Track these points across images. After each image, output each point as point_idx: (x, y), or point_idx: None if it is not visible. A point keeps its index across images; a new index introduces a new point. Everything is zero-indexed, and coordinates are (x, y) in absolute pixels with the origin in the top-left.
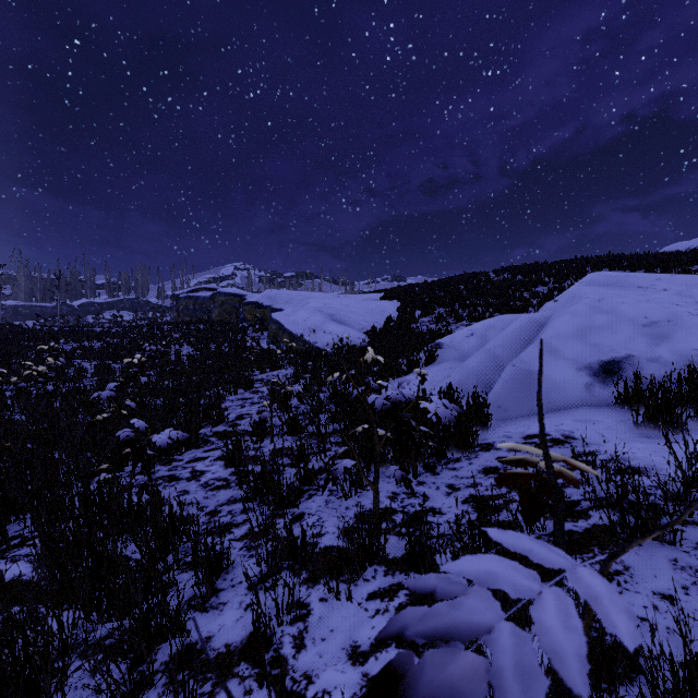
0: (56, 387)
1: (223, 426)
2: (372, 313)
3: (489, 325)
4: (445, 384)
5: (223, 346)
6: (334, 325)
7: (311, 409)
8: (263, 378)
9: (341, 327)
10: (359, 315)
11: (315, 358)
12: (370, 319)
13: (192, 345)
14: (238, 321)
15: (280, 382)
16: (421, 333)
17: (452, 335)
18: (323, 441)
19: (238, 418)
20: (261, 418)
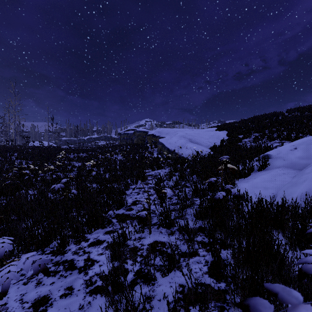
0: (58, 176)
1: (122, 210)
2: (212, 137)
3: (309, 141)
4: (297, 192)
5: (136, 155)
6: (191, 144)
7: (180, 206)
8: (152, 174)
9: (196, 145)
10: (205, 139)
11: (181, 163)
12: (211, 140)
13: (122, 155)
14: (144, 143)
15: (161, 178)
16: (247, 148)
17: (277, 149)
18: (191, 243)
19: (133, 203)
20: (140, 216)
